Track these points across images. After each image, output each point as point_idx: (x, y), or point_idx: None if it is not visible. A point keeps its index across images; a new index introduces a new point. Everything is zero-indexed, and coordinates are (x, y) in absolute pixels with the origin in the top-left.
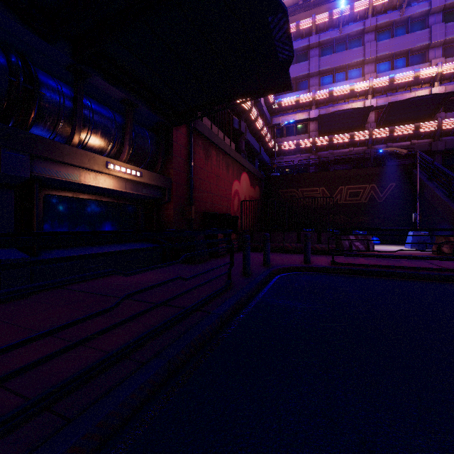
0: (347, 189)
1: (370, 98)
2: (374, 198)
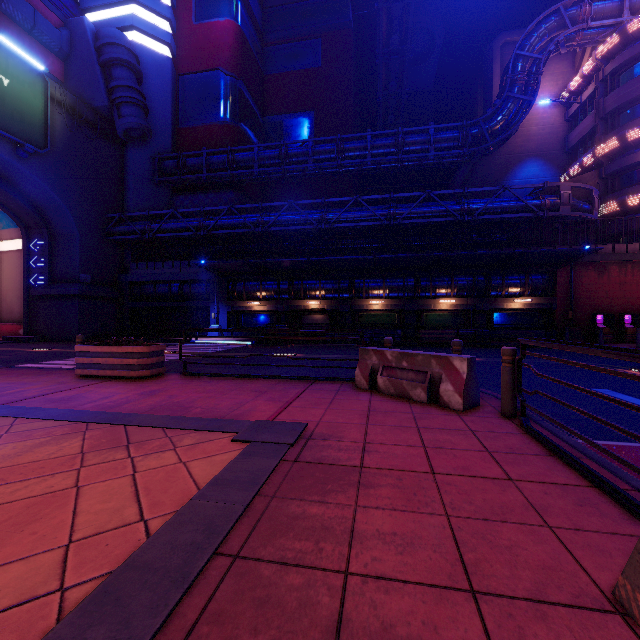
0: None
1: None
2: None
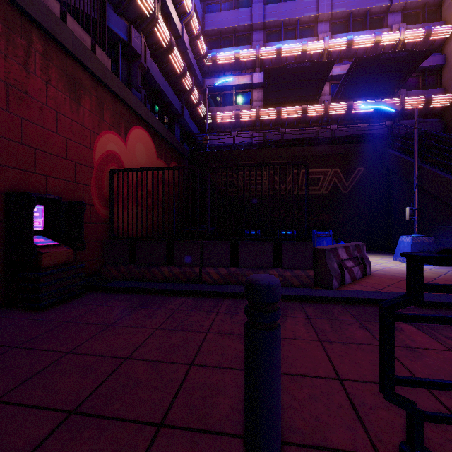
0: (303, 173)
1: None
2: (338, 188)
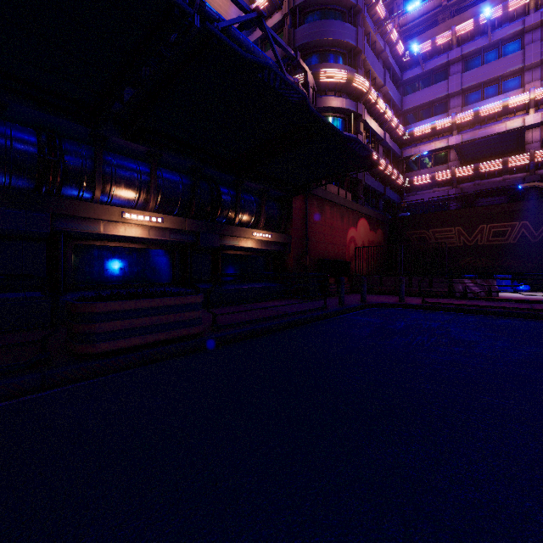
0: (489, 227)
1: (532, 113)
2: (526, 238)
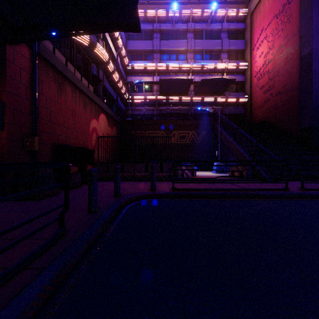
0: (178, 133)
1: (191, 75)
2: (194, 141)
